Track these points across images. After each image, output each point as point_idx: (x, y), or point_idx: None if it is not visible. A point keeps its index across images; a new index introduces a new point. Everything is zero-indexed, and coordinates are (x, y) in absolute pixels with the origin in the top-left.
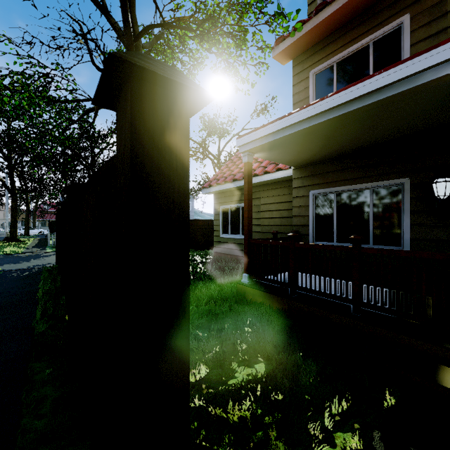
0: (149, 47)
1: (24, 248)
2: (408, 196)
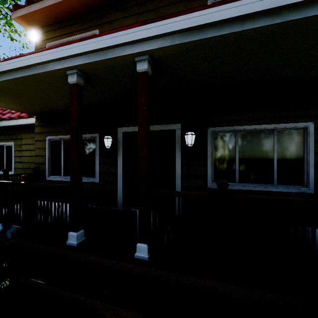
0: None
1: None
2: (98, 145)
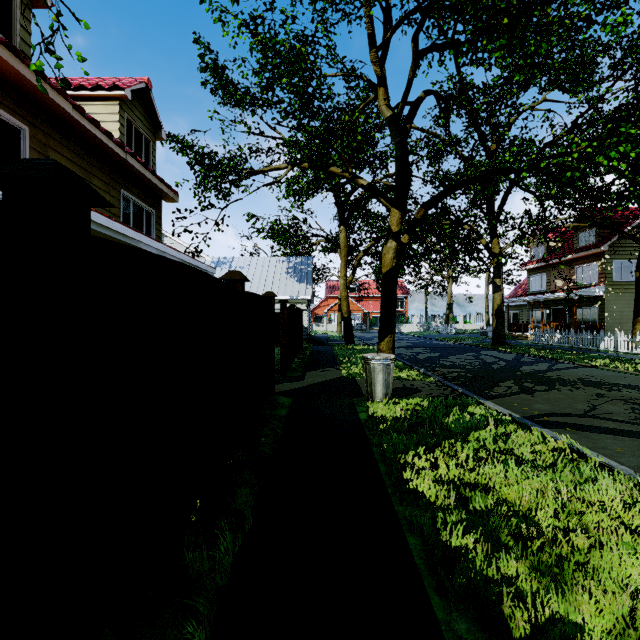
0: None
1: None
2: None
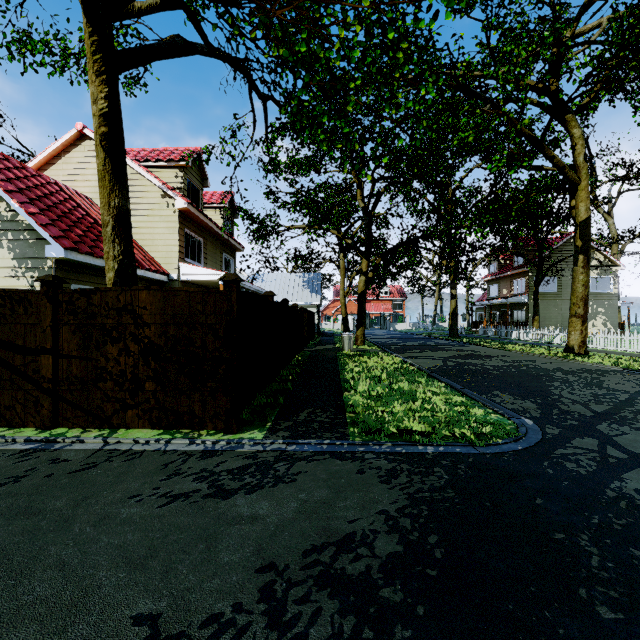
0: None
1: None
2: None
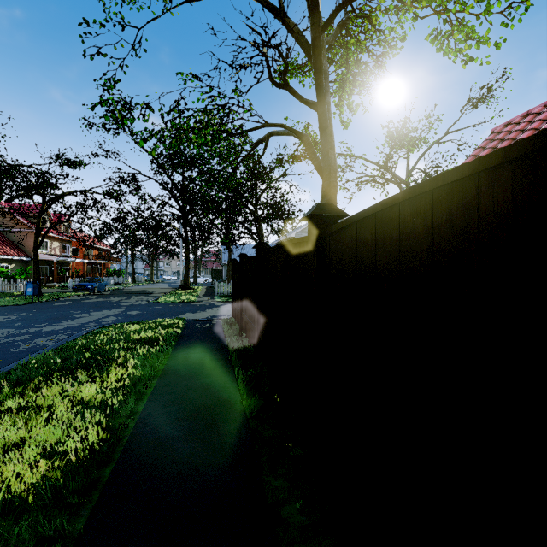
0: (332, 41)
1: (197, 296)
2: None
